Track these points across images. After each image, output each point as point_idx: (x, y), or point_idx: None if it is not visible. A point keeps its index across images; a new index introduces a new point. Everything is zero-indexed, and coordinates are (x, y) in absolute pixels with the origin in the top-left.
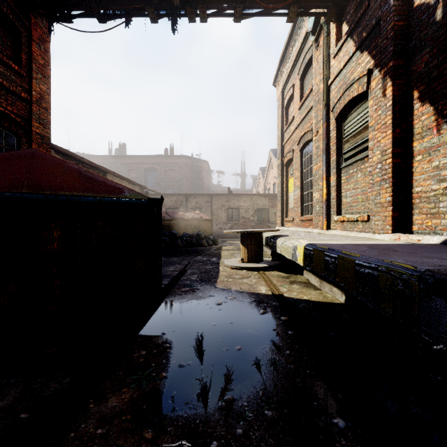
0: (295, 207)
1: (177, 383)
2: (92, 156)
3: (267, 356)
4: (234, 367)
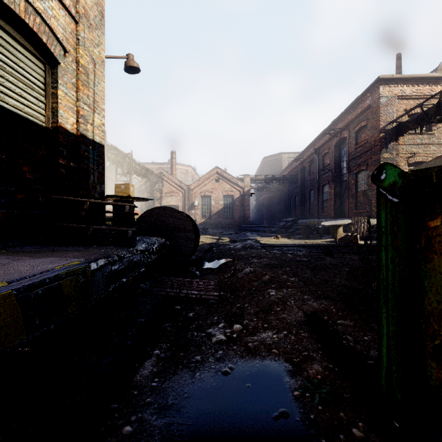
0: None
1: (277, 390)
2: None
3: (165, 426)
4: (217, 409)
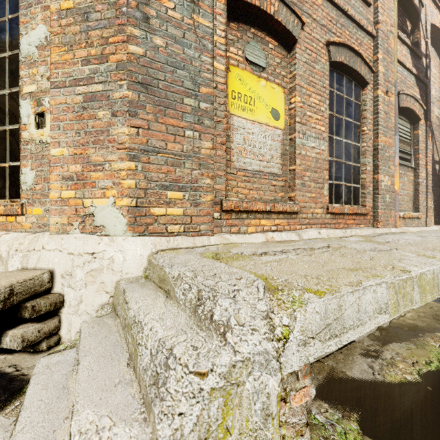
0: (310, 178)
1: None
2: None
3: None
4: None
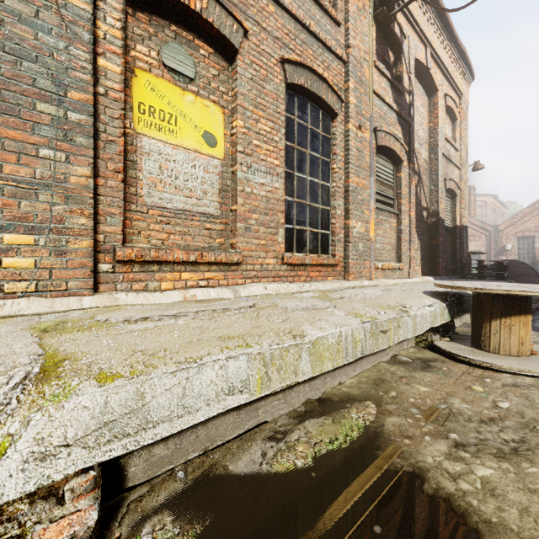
0: (258, 221)
1: None
2: None
3: None
4: None
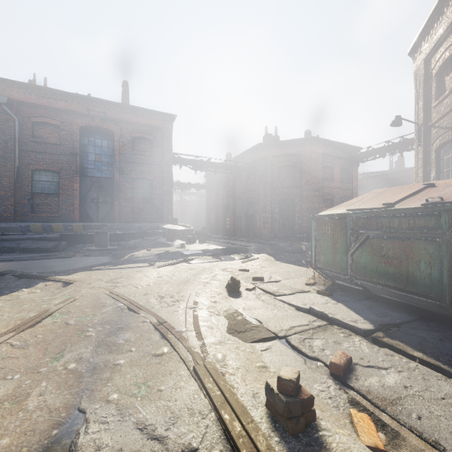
0: None
1: None
2: (373, 177)
3: None
4: None
